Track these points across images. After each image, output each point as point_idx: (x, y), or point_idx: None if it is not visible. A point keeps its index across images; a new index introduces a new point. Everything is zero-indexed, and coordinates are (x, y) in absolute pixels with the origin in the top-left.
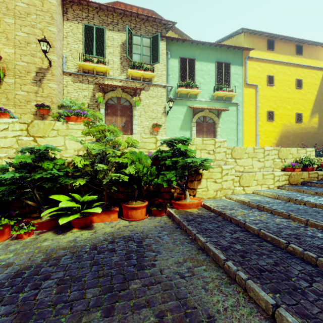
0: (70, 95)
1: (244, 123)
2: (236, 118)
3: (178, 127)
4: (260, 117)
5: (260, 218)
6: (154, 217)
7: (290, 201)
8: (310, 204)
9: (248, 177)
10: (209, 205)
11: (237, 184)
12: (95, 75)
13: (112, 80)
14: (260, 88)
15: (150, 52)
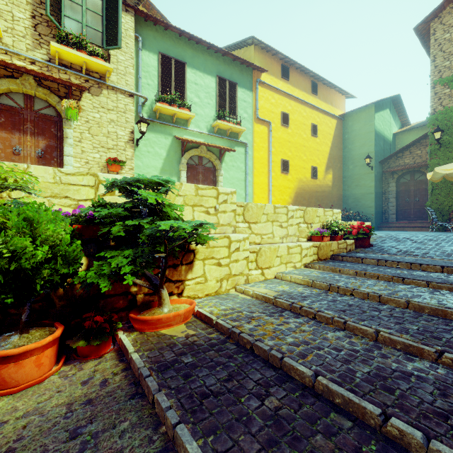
0: None
1: (255, 173)
2: (244, 164)
3: (157, 170)
4: (274, 167)
5: (303, 335)
6: (80, 363)
7: (331, 289)
8: (360, 293)
9: (269, 253)
10: (208, 314)
11: (254, 265)
12: None
13: (11, 55)
14: (273, 127)
15: (103, 25)
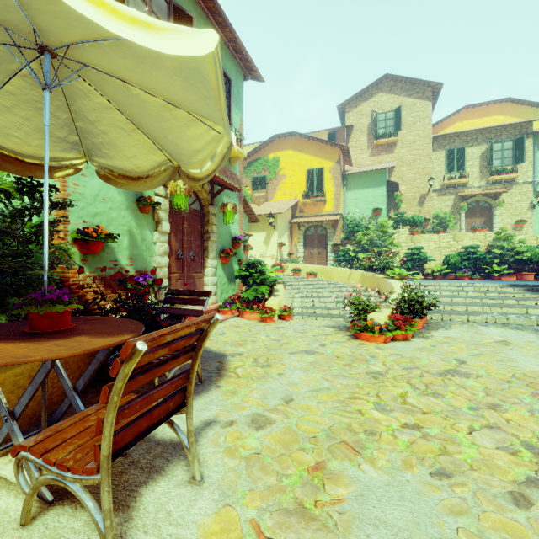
0: (435, 206)
1: None
2: None
3: None
4: None
5: None
6: None
7: None
8: None
9: None
10: None
11: None
12: (456, 188)
13: (472, 188)
14: None
15: (513, 153)
